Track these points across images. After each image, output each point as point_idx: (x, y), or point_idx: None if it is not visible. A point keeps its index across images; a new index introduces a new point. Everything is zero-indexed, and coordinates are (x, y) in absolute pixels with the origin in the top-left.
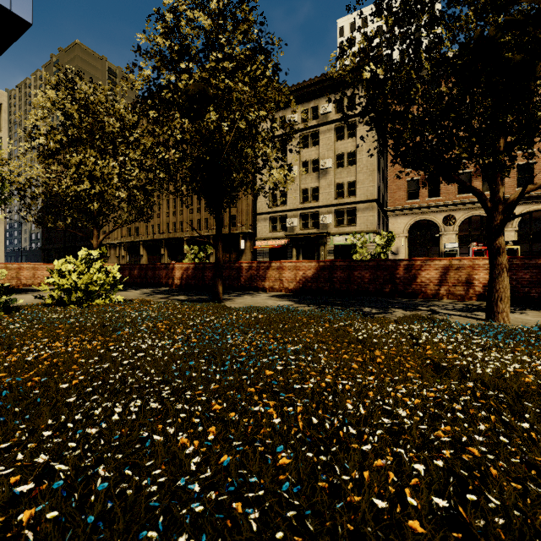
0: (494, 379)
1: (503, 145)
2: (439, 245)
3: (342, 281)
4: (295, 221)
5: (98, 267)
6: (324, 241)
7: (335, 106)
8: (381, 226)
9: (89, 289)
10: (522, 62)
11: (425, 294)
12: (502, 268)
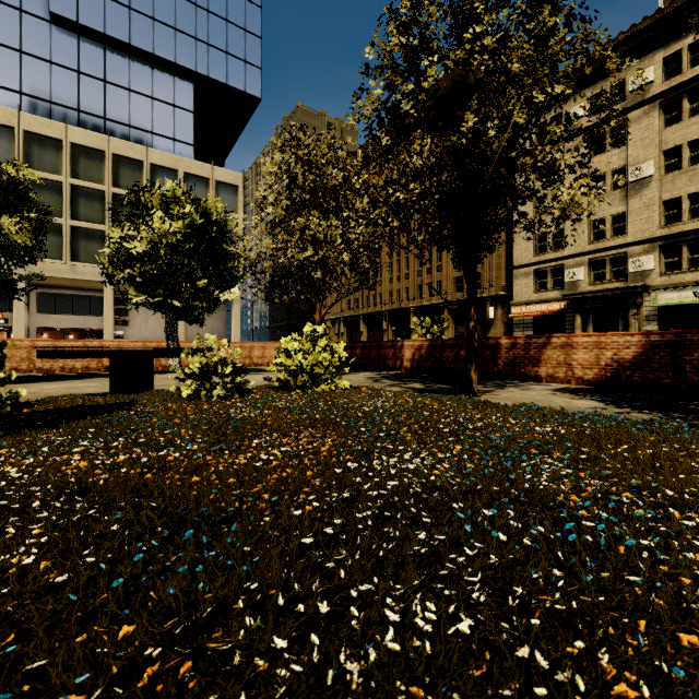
0: None
1: None
2: None
3: None
4: (579, 272)
5: (323, 345)
6: (637, 300)
7: (660, 70)
8: None
9: (314, 372)
10: None
11: None
12: None
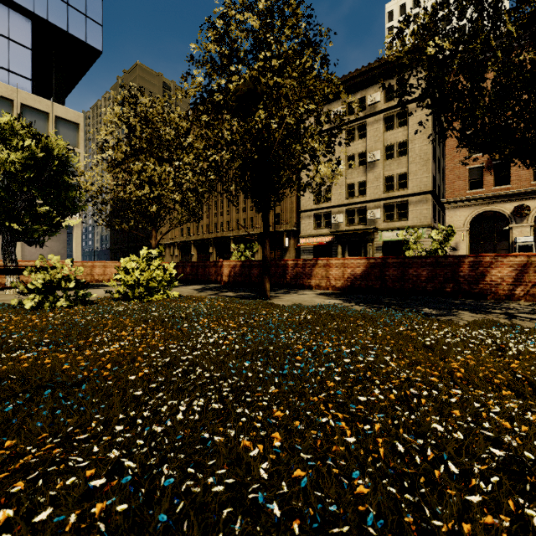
0: None
1: None
2: (508, 239)
3: (395, 279)
4: (340, 217)
5: (157, 265)
6: (371, 237)
7: (383, 95)
8: (437, 220)
9: (149, 285)
10: None
11: (496, 295)
12: None
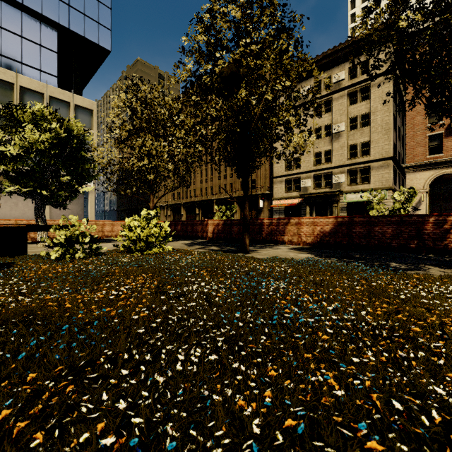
0: None
1: None
2: None
3: (361, 236)
4: (308, 181)
5: (154, 223)
6: (336, 199)
7: (347, 74)
8: (397, 183)
9: (148, 240)
10: None
11: None
12: None
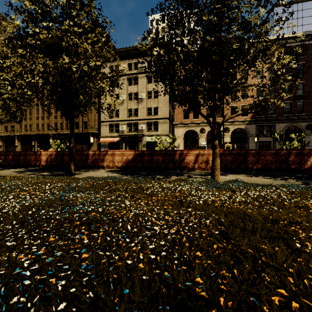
0: (200, 205)
1: (217, 97)
2: (198, 143)
3: (148, 161)
4: (124, 127)
5: None
6: (141, 139)
7: (147, 64)
8: (171, 132)
9: None
10: (219, 61)
11: (188, 168)
12: (217, 155)
